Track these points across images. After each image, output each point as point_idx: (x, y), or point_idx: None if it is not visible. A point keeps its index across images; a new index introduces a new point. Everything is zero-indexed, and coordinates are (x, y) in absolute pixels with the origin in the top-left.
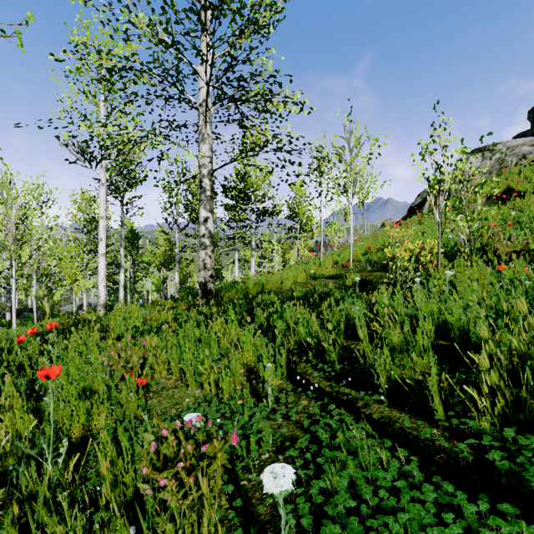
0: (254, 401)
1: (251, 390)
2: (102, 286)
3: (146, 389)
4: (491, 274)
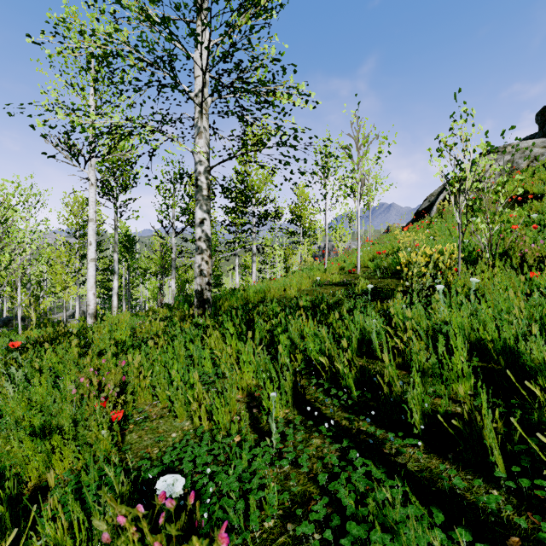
0: (255, 438)
1: (251, 422)
2: (91, 294)
3: (124, 421)
4: (519, 281)
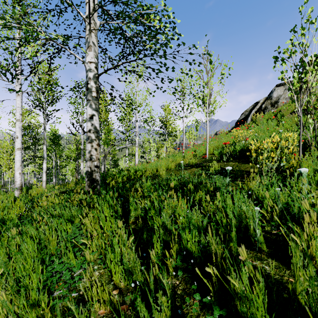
0: None
1: None
2: (17, 173)
3: None
4: None
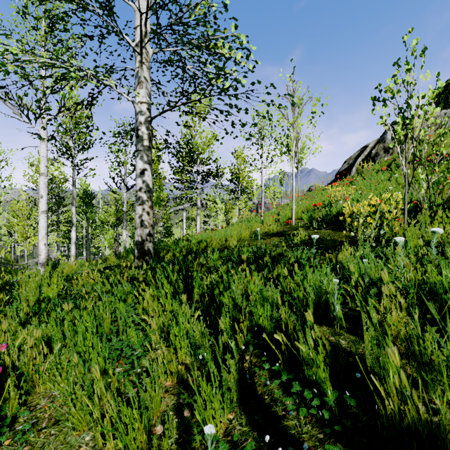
0: None
1: (179, 437)
2: (42, 244)
3: None
4: None
